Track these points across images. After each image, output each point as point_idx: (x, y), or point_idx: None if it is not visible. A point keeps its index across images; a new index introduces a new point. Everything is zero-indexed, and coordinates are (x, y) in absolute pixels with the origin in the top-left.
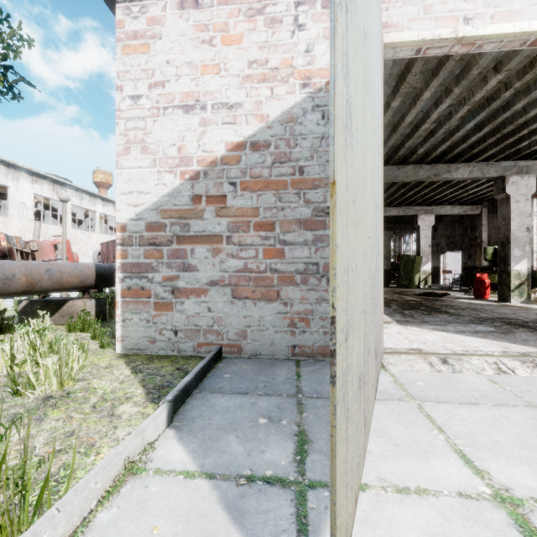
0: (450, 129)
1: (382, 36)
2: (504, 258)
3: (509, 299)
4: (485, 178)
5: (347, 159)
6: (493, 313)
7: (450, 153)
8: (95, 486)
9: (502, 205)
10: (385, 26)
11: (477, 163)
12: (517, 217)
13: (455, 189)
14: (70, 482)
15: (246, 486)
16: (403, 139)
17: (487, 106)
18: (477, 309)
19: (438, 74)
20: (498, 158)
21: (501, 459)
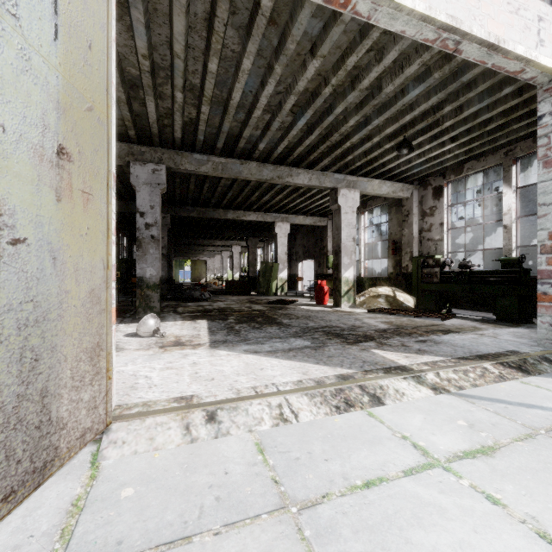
0: (286, 126)
1: None
2: (337, 265)
3: (341, 305)
4: (322, 187)
5: None
6: (322, 321)
7: (291, 156)
8: None
9: (335, 215)
10: None
11: (315, 171)
12: (346, 228)
13: (305, 199)
14: None
15: None
16: (241, 127)
17: (313, 102)
18: (311, 317)
19: (251, 33)
20: (332, 169)
21: None
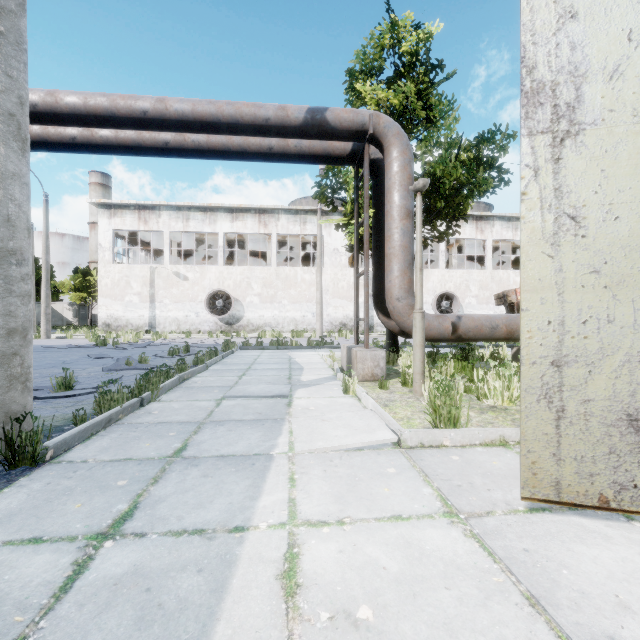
0: None
1: None
2: None
3: None
4: None
5: (560, 252)
6: None
7: None
8: (478, 434)
9: None
10: None
11: None
12: None
13: None
14: (467, 424)
15: None
16: None
17: None
18: None
19: None
20: None
21: None
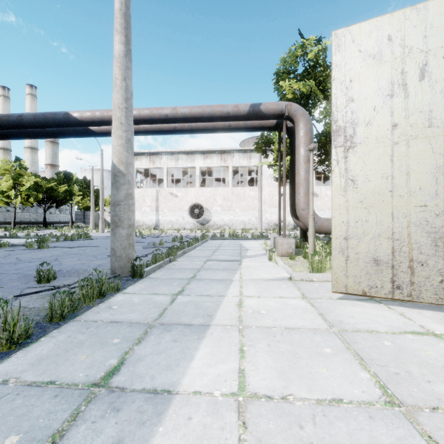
0: None
1: None
2: None
3: None
4: None
5: (347, 194)
6: None
7: None
8: (330, 276)
9: None
10: None
11: None
12: None
13: None
14: (325, 272)
15: None
16: None
17: None
18: None
19: None
20: None
21: None
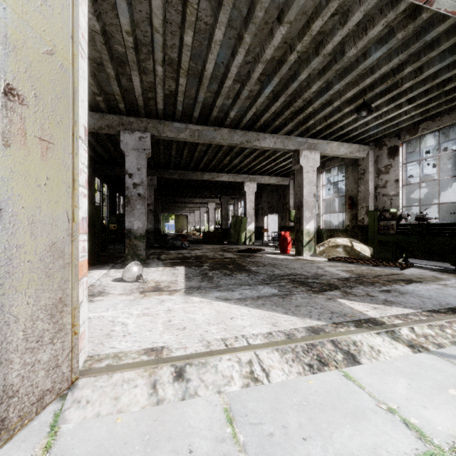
0: (254, 94)
1: None
2: (299, 218)
3: (302, 254)
4: (286, 150)
5: None
6: (286, 268)
7: (258, 122)
8: None
9: (298, 174)
10: None
11: (279, 135)
12: (307, 185)
13: (270, 161)
14: None
15: None
16: (214, 97)
17: (279, 69)
18: (276, 264)
19: (222, 2)
20: (295, 134)
21: None
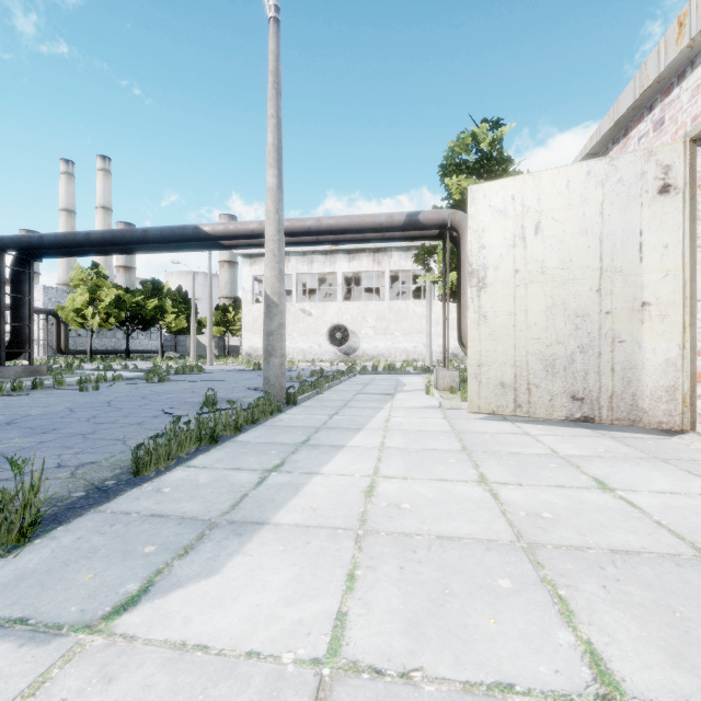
0: None
1: (657, 158)
2: None
3: None
4: None
5: (480, 328)
6: None
7: None
8: None
9: None
10: (694, 119)
11: None
12: None
13: None
14: None
15: (500, 417)
16: None
17: None
18: None
19: None
20: None
21: (558, 439)
